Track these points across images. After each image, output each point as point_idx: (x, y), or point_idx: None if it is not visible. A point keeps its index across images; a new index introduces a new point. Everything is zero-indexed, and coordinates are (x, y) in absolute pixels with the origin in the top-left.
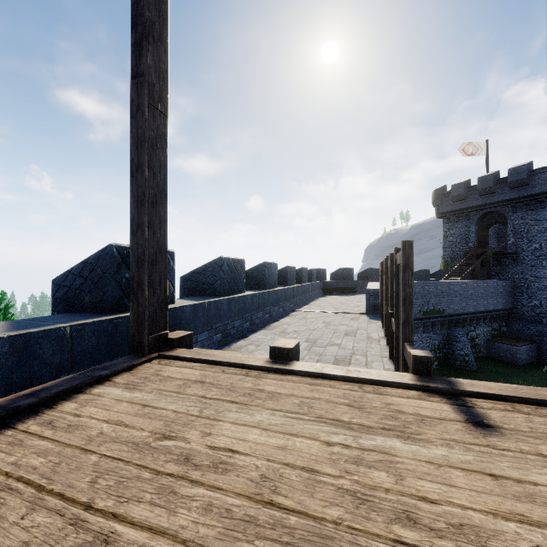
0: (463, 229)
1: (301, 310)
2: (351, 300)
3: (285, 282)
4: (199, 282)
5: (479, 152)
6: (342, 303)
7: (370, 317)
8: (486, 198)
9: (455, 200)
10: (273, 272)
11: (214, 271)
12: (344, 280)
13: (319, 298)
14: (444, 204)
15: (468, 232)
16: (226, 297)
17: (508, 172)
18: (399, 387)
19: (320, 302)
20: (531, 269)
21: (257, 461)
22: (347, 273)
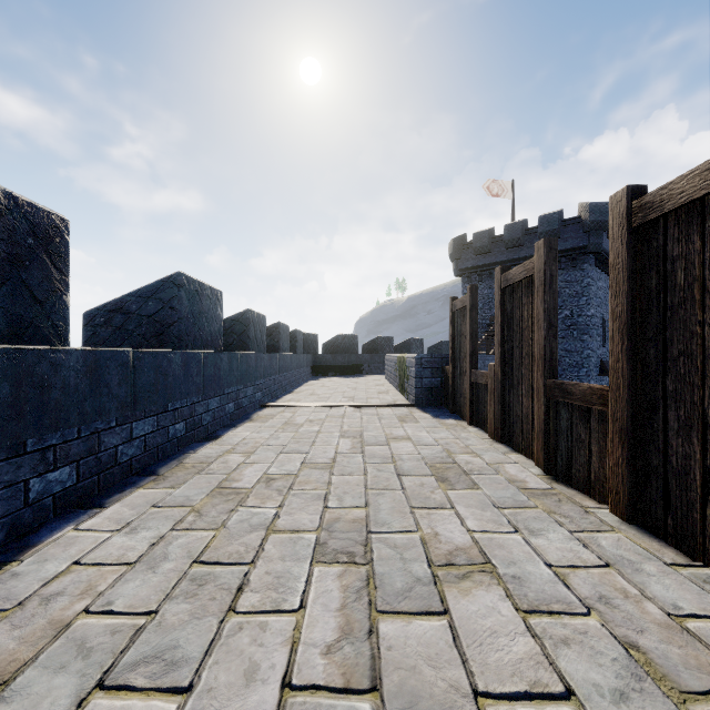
0: (486, 291)
1: (279, 405)
2: (364, 383)
3: (245, 344)
4: None
5: (504, 194)
6: (353, 389)
7: (432, 413)
8: (513, 252)
9: (478, 253)
10: (207, 308)
11: None
12: (346, 354)
13: (308, 382)
14: (464, 258)
15: (492, 295)
16: None
17: (539, 220)
18: None
19: (314, 388)
20: (561, 341)
21: None
22: (349, 342)
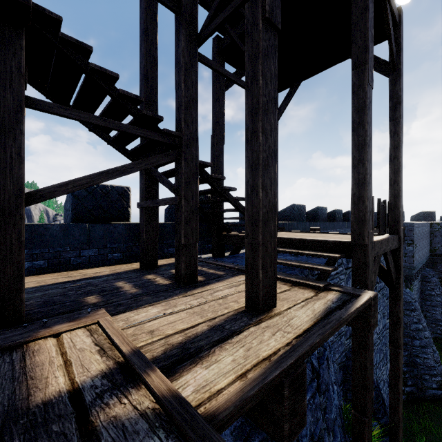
0: None
1: None
2: None
3: (334, 219)
4: (283, 215)
5: None
6: None
7: None
8: None
9: None
10: (323, 212)
11: (290, 210)
12: None
13: None
14: None
15: None
16: (296, 222)
17: None
18: (343, 234)
19: None
20: None
21: (302, 235)
22: None
